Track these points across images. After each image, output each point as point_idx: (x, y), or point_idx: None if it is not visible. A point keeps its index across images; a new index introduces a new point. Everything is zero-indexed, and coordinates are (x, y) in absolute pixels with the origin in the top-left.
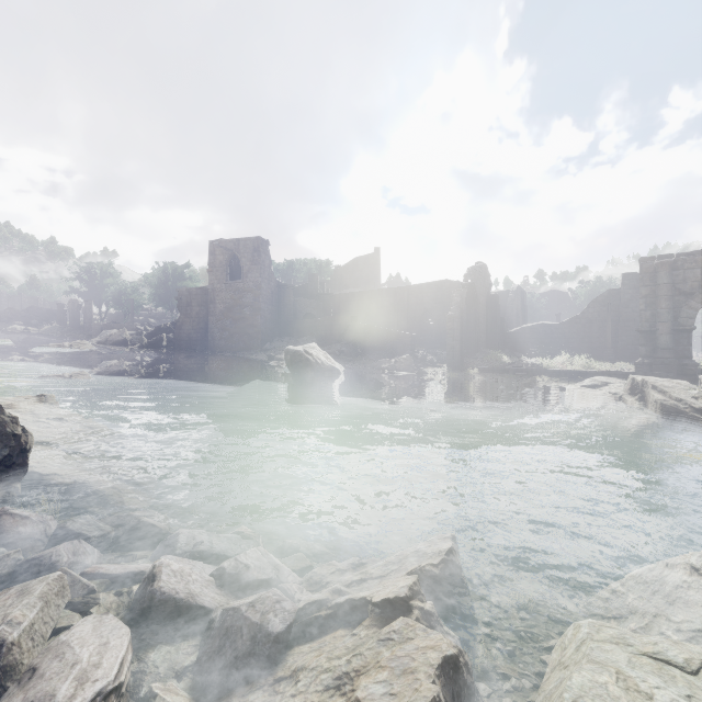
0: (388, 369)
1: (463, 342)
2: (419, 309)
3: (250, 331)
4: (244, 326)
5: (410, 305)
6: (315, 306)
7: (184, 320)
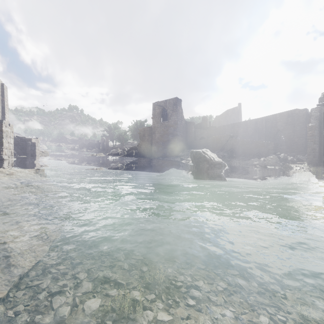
0: (259, 164)
1: (322, 145)
2: (273, 130)
3: (172, 147)
4: (168, 144)
5: (267, 128)
6: (206, 133)
7: (142, 143)
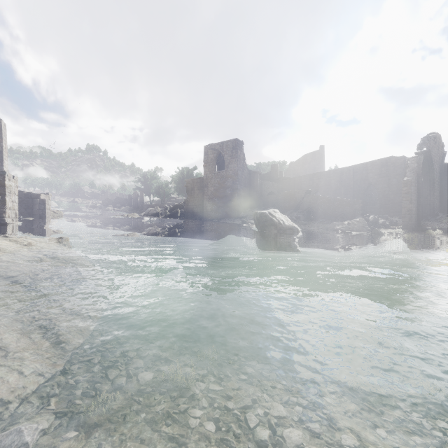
0: (342, 229)
1: (420, 205)
2: (364, 184)
3: (230, 205)
4: (226, 201)
5: (355, 181)
6: (276, 187)
7: (190, 200)
